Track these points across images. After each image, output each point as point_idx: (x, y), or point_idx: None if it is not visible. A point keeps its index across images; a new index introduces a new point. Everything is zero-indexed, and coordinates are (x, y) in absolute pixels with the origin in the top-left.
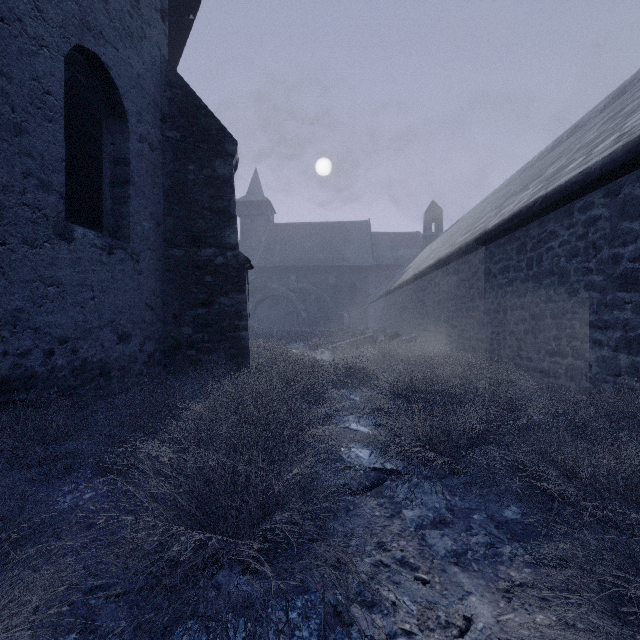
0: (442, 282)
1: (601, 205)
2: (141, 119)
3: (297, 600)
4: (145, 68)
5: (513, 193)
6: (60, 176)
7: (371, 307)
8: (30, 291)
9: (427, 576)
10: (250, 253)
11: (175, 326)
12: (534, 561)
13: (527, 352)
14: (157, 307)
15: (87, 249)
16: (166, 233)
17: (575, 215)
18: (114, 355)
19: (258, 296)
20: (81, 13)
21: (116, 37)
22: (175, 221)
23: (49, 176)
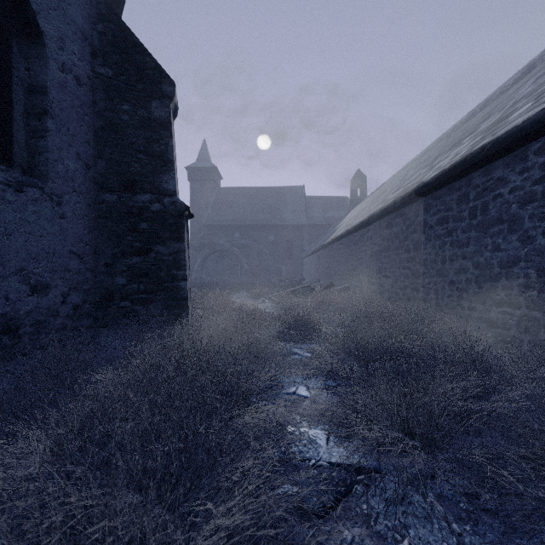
0: (375, 236)
1: None
2: (64, 47)
3: None
4: None
5: (442, 152)
6: None
7: (306, 261)
8: None
9: None
10: (199, 213)
11: (107, 276)
12: None
13: (470, 302)
14: (86, 255)
15: None
16: (97, 176)
17: (530, 158)
18: (25, 308)
19: (206, 251)
20: None
21: None
22: (107, 164)
23: None
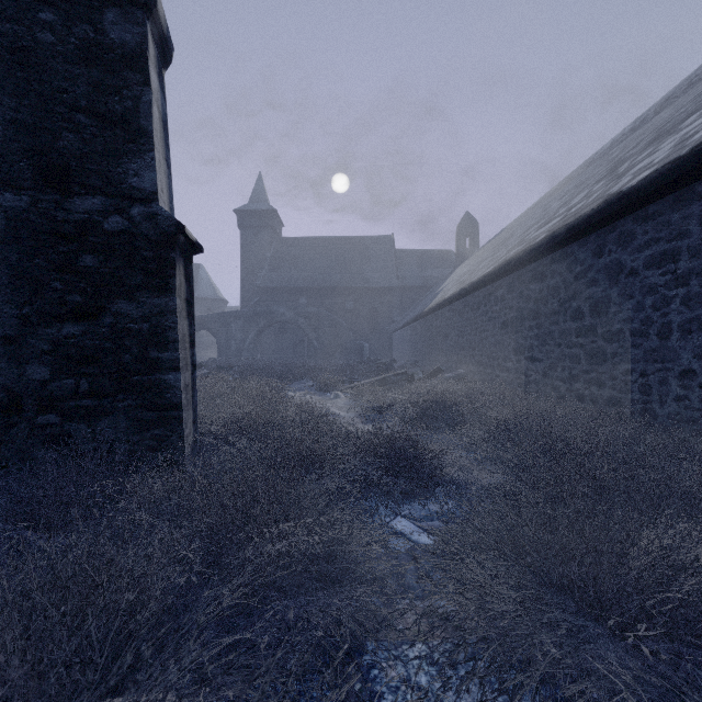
0: (510, 295)
1: None
2: None
3: None
4: None
5: (626, 157)
6: None
7: (396, 335)
8: None
9: None
10: (253, 272)
11: (7, 362)
12: None
13: None
14: None
15: None
16: None
17: None
18: None
19: (261, 322)
20: None
21: None
22: (7, 131)
23: None
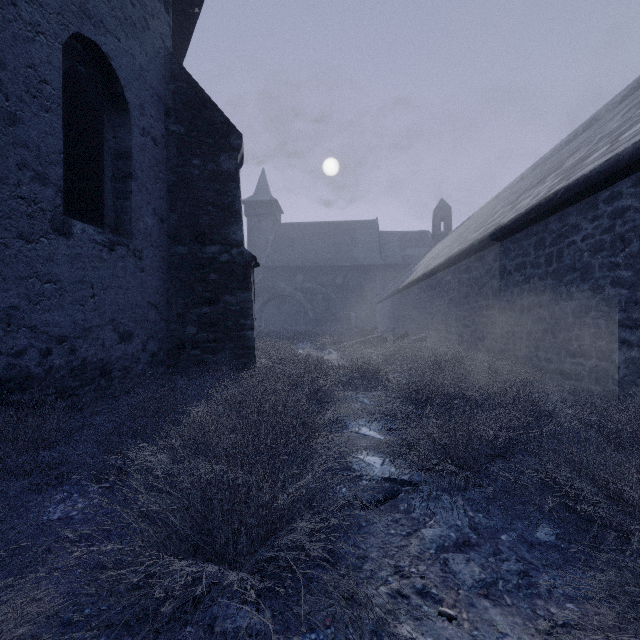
0: (453, 280)
1: (630, 195)
2: (144, 112)
3: (303, 639)
4: (148, 60)
5: (528, 188)
6: (58, 169)
7: (379, 307)
8: (25, 288)
9: (453, 611)
10: (257, 253)
11: (179, 325)
12: (581, 598)
13: (546, 353)
14: (161, 306)
15: (87, 245)
16: (170, 230)
17: (600, 207)
18: (115, 355)
19: (265, 296)
20: (80, 0)
21: (117, 27)
22: (179, 217)
23: (46, 168)
